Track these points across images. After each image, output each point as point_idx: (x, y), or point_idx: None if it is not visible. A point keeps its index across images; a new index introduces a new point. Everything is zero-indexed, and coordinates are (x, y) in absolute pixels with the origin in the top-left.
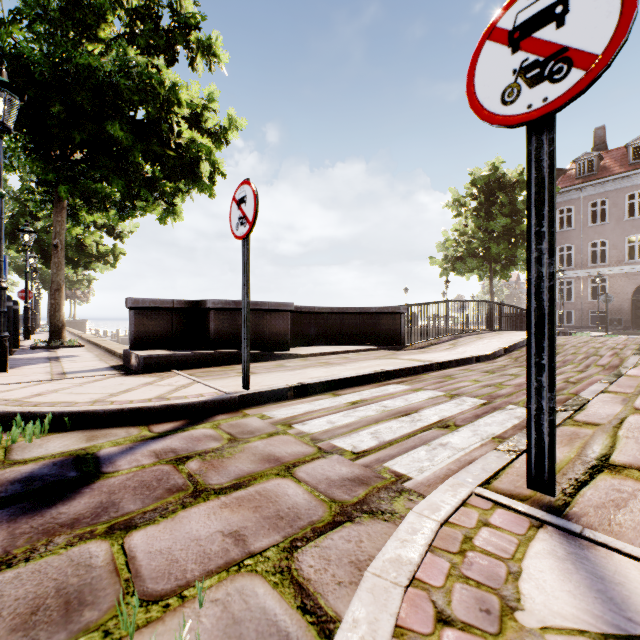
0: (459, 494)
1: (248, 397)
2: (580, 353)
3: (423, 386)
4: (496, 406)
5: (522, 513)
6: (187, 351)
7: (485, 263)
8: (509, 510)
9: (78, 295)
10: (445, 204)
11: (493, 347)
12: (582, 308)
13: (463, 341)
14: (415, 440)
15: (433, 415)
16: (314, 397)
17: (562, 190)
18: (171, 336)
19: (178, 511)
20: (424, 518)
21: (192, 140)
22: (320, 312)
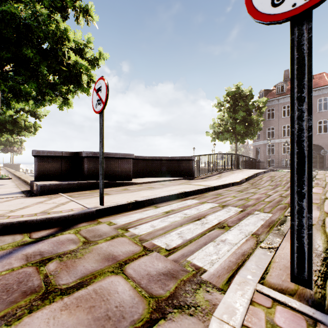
0: (246, 293)
1: (102, 210)
2: (283, 180)
3: (206, 200)
4: (248, 212)
5: (297, 310)
6: (69, 181)
7: (233, 135)
8: (286, 307)
9: (15, 150)
10: (213, 105)
11: (240, 177)
12: (278, 158)
13: (224, 174)
14: (205, 238)
15: (214, 219)
16: (144, 209)
17: (269, 100)
18: (61, 173)
19: (23, 317)
20: (225, 325)
21: (76, 62)
22: (149, 159)
